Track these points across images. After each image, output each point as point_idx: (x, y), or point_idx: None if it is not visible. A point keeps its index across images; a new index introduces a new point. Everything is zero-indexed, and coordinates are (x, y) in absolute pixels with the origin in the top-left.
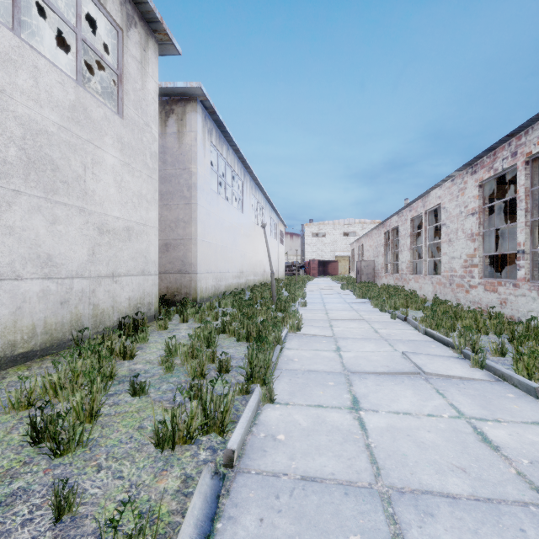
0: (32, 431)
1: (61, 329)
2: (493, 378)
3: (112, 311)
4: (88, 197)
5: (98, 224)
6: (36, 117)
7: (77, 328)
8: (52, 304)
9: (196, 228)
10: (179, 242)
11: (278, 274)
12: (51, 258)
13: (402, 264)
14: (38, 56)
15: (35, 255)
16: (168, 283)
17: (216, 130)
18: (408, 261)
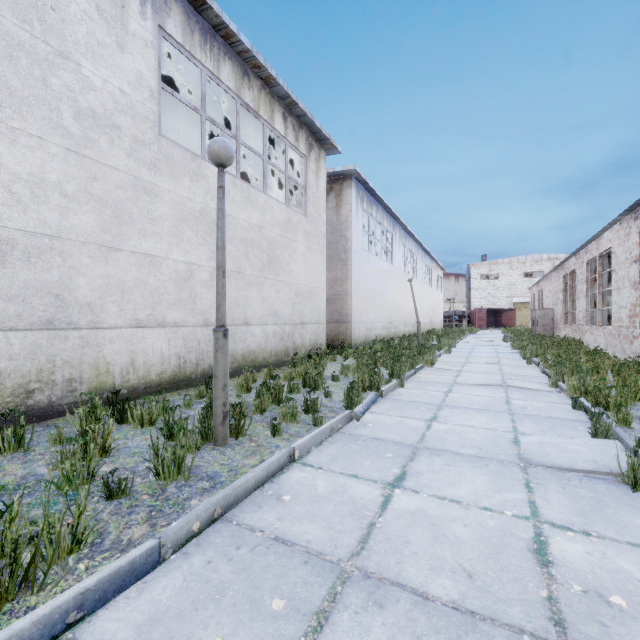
0: (303, 382)
1: (280, 354)
2: (556, 391)
3: (302, 347)
4: (291, 274)
5: (295, 290)
6: (272, 235)
7: (287, 355)
8: (277, 339)
9: (351, 285)
10: (337, 297)
11: (433, 325)
12: (277, 313)
13: (579, 314)
14: (272, 200)
15: (272, 311)
16: (328, 331)
17: (366, 195)
18: (584, 310)
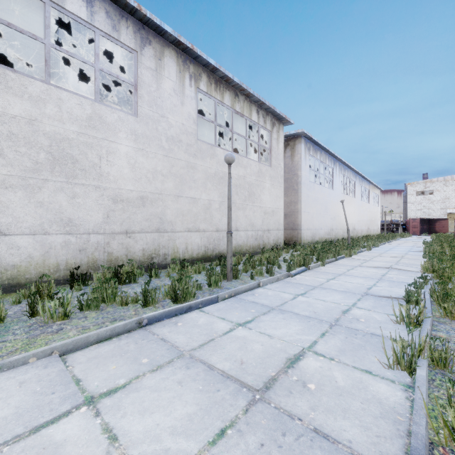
0: (267, 261)
1: (255, 248)
2: None
3: (268, 244)
4: (261, 201)
5: (264, 211)
6: (250, 180)
7: (259, 248)
8: (253, 239)
9: (301, 205)
10: (292, 213)
11: (370, 231)
12: (253, 224)
13: None
14: (251, 161)
15: (250, 223)
16: (286, 235)
17: (312, 145)
18: None
